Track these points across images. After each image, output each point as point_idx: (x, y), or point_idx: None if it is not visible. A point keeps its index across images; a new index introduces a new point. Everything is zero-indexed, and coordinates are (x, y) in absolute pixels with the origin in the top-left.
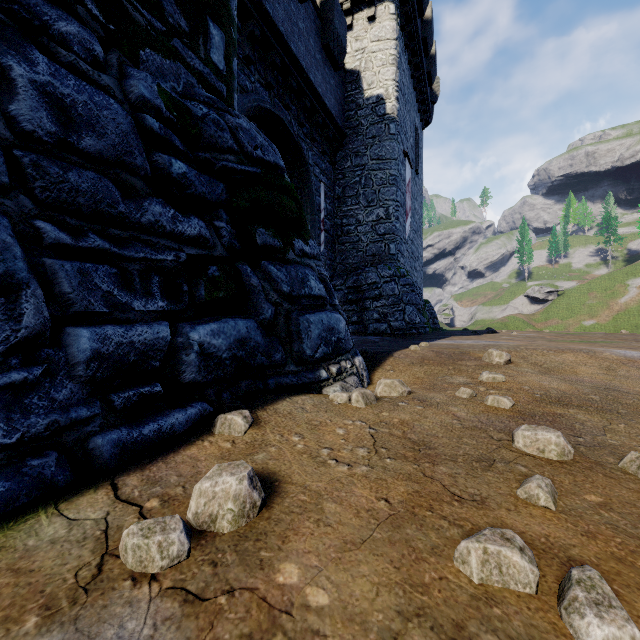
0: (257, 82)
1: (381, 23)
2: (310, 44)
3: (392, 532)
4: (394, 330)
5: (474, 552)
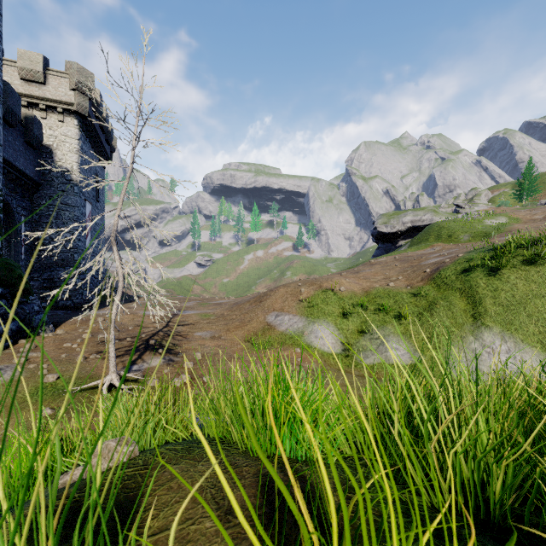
0: None
1: (68, 127)
2: (16, 145)
3: (56, 346)
4: (76, 304)
5: (65, 344)
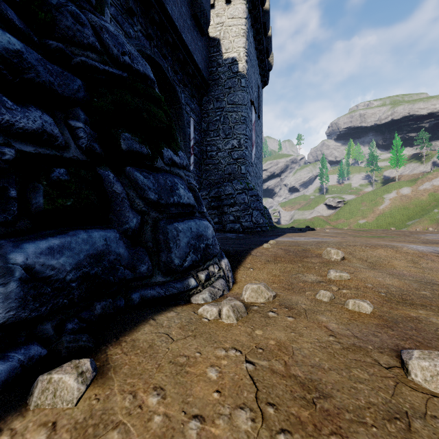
0: (139, 32)
1: (235, 5)
2: (183, 11)
3: None
4: (245, 228)
5: None
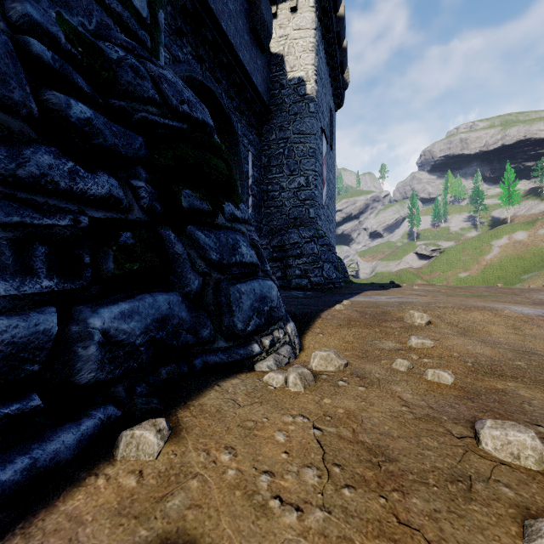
0: (189, 54)
1: (302, 14)
2: (239, 25)
3: None
4: (314, 285)
5: None
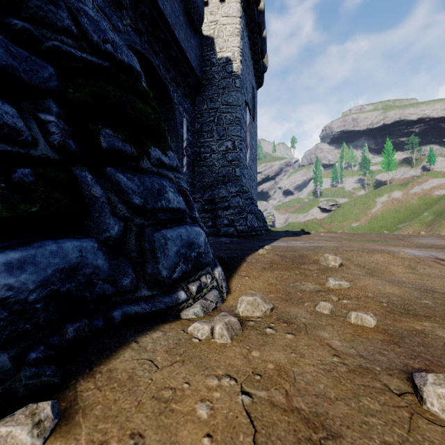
0: (129, 26)
1: (229, 4)
2: (175, 6)
3: None
4: (239, 232)
5: None
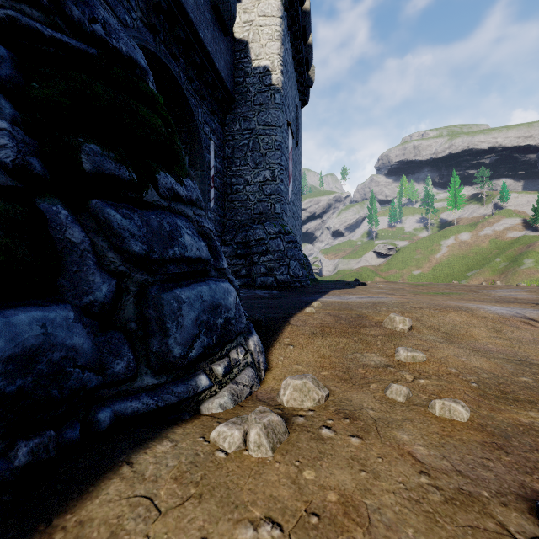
0: (139, 20)
1: (267, 0)
2: None
3: None
4: (280, 283)
5: None
